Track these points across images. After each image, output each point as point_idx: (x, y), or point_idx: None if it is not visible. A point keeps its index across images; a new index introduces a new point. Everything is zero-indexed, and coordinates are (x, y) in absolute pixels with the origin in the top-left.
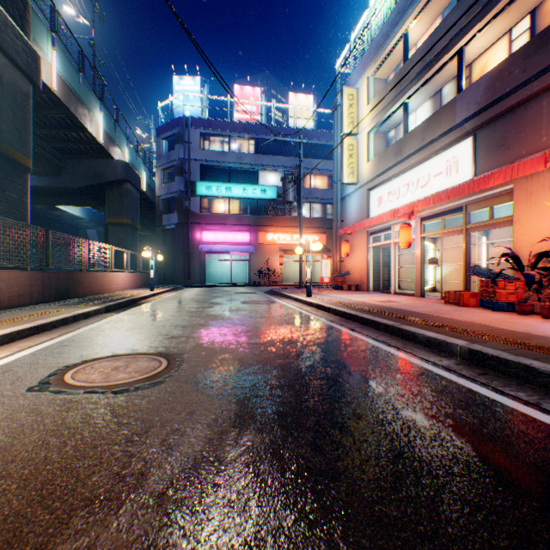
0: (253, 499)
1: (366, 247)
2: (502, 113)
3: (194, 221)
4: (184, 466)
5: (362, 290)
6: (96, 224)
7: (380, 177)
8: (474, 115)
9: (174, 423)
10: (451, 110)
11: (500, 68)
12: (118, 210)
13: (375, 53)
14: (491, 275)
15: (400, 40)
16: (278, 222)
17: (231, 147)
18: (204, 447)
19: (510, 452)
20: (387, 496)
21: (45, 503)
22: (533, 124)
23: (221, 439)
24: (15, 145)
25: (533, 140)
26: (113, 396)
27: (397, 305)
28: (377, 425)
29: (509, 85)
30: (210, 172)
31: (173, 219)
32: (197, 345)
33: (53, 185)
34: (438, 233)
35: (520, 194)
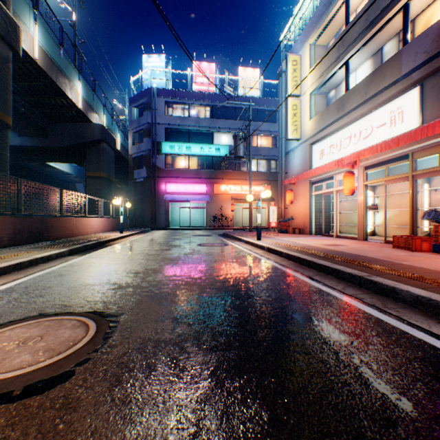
0: None
1: (309, 195)
2: None
3: (160, 175)
4: None
5: (305, 233)
6: (82, 179)
7: (322, 132)
8: (423, 64)
9: None
10: (397, 62)
11: None
12: (95, 166)
13: (317, 21)
14: None
15: (341, 6)
16: (230, 175)
17: (191, 113)
18: None
19: None
20: None
21: None
22: None
23: None
24: None
25: None
26: None
27: (347, 249)
28: None
29: None
30: (173, 134)
31: (142, 173)
32: (141, 299)
33: (42, 144)
34: (382, 180)
35: None
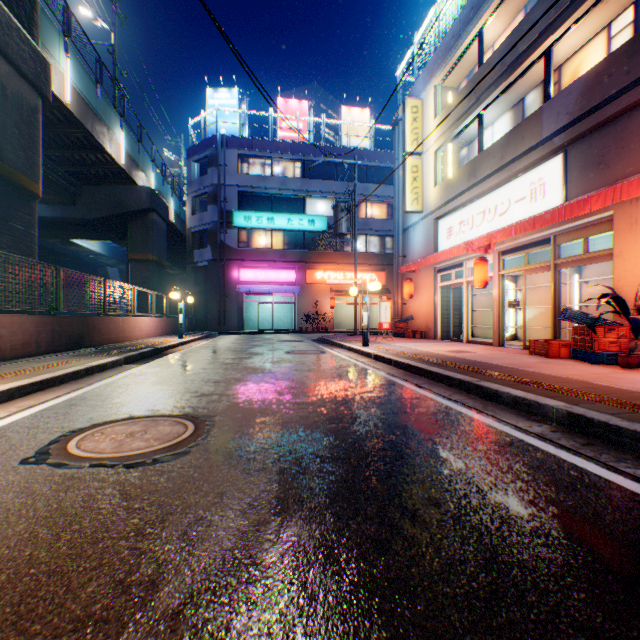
0: (299, 624)
1: (433, 287)
2: (600, 124)
3: (231, 257)
4: (208, 571)
5: (428, 337)
6: (118, 261)
7: (450, 204)
8: (565, 128)
9: (199, 509)
10: (537, 122)
11: (598, 70)
12: (142, 245)
13: (443, 57)
14: (589, 320)
15: (473, 41)
16: (329, 258)
17: (274, 170)
18: (235, 543)
19: (639, 555)
20: (481, 621)
21: (20, 625)
22: (638, 136)
23: (258, 532)
24: (21, 168)
25: (638, 156)
26: (125, 471)
27: (472, 356)
28: (460, 515)
29: (608, 90)
30: (249, 200)
31: (206, 255)
32: (231, 404)
33: (67, 215)
34: (521, 270)
35: (622, 222)
